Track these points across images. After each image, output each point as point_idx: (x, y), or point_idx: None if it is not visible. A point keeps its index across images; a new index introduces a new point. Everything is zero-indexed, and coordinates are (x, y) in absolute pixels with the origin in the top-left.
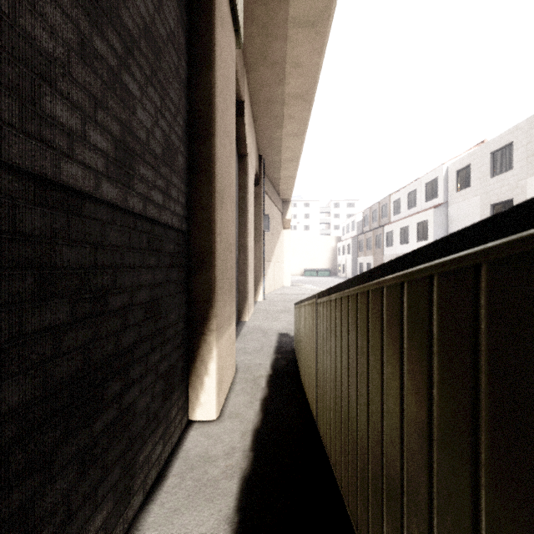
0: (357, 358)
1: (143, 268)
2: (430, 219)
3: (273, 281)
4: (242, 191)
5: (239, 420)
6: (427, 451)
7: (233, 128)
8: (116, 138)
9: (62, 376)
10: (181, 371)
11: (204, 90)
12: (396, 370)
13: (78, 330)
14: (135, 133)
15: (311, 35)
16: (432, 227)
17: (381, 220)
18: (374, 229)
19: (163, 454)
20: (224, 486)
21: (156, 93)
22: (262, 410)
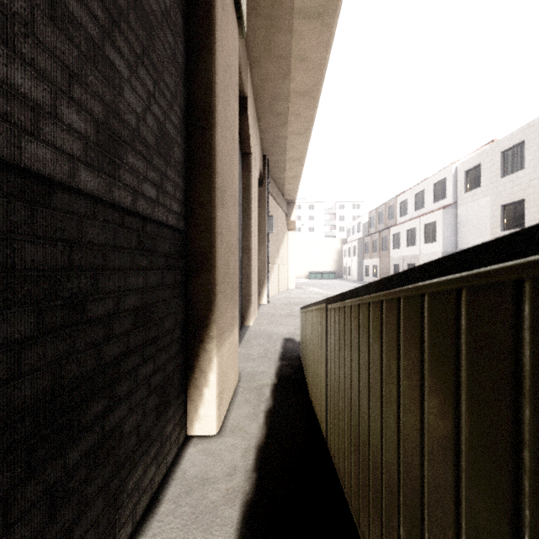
0: (382, 379)
1: (132, 270)
2: (438, 220)
3: (277, 284)
4: (245, 191)
5: (241, 434)
6: (510, 538)
7: (235, 122)
8: (98, 119)
9: (24, 401)
10: (178, 383)
11: (204, 77)
12: (447, 406)
13: (46, 344)
14: (122, 116)
15: (318, 27)
16: (440, 228)
17: (388, 222)
18: (380, 230)
19: (156, 476)
20: (224, 514)
21: (148, 74)
22: (266, 423)
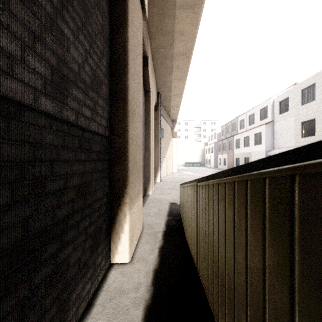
0: (234, 232)
1: (75, 161)
2: (262, 131)
3: (166, 169)
4: (147, 113)
5: (144, 262)
6: None
7: (140, 71)
8: (52, 66)
9: (2, 247)
10: (105, 231)
11: (121, 43)
12: (284, 255)
13: (17, 209)
14: (69, 65)
15: (190, 14)
16: (264, 136)
17: (232, 132)
18: (228, 137)
19: (91, 289)
20: (133, 313)
21: (86, 39)
22: (159, 255)
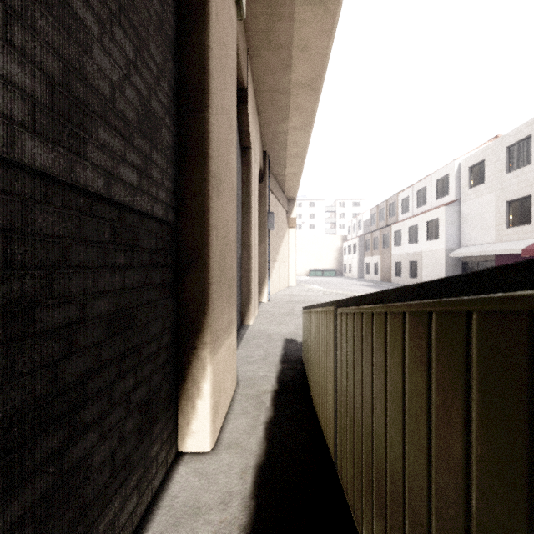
0: (430, 424)
1: (104, 268)
2: (441, 217)
3: (278, 281)
4: (245, 186)
5: (238, 451)
6: None
7: (233, 108)
8: (52, 78)
9: None
10: (167, 395)
11: (197, 53)
12: None
13: None
14: (90, 81)
15: (320, 13)
16: (443, 225)
17: (389, 219)
18: (381, 228)
19: (138, 507)
20: None
21: (127, 38)
22: (266, 437)
